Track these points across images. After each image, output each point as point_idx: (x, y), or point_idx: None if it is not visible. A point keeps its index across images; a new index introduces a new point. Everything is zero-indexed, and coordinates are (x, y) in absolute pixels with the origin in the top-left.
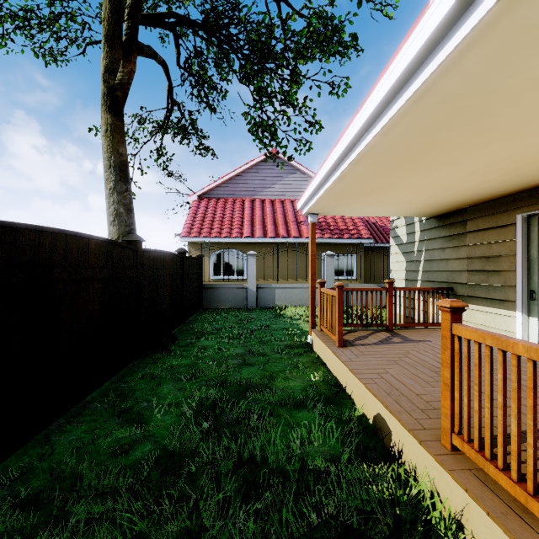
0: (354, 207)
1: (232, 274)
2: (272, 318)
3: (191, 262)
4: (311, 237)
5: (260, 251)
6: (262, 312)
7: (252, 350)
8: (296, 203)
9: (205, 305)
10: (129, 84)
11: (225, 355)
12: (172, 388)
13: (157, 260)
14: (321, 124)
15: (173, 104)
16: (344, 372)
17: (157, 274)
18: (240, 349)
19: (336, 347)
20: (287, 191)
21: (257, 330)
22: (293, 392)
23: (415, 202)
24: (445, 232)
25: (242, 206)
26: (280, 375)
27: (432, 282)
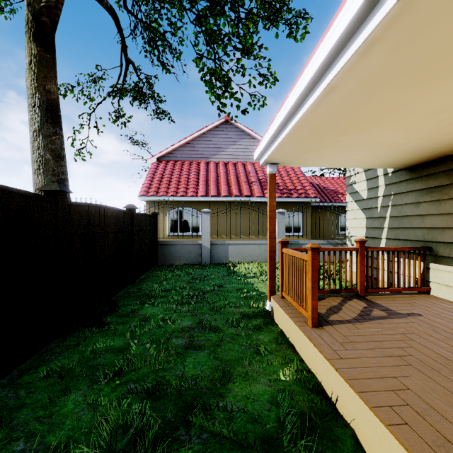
0: (322, 153)
1: (188, 230)
2: (225, 276)
3: (143, 219)
4: (270, 189)
5: (214, 209)
6: (215, 269)
7: (202, 322)
8: (248, 165)
9: (160, 261)
10: (58, 9)
11: (168, 332)
12: (79, 401)
13: (93, 216)
14: (275, 77)
15: (128, 63)
16: (332, 377)
17: (93, 231)
18: (188, 321)
19: (309, 327)
20: (239, 155)
21: (209, 292)
22: (259, 414)
23: (399, 145)
24: (421, 184)
25: (197, 168)
26: (237, 369)
27: (401, 240)
